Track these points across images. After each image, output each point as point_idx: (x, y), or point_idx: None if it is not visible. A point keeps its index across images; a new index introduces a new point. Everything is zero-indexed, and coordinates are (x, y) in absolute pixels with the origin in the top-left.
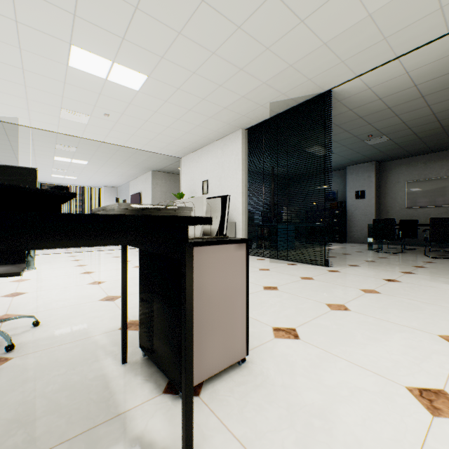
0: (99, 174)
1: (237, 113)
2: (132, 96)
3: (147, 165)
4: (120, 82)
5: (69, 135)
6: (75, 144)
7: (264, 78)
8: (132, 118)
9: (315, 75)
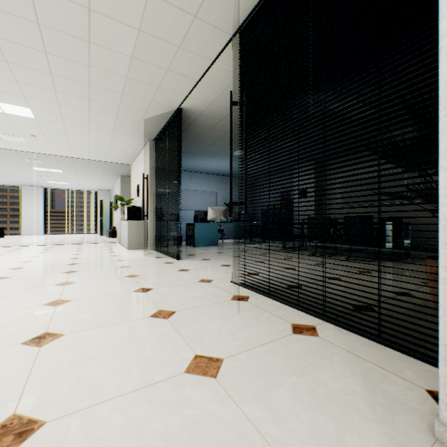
0: (83, 180)
1: (129, 128)
2: (36, 122)
3: (111, 171)
4: (16, 114)
5: (25, 151)
6: (37, 158)
7: (115, 103)
8: (56, 137)
9: (151, 98)
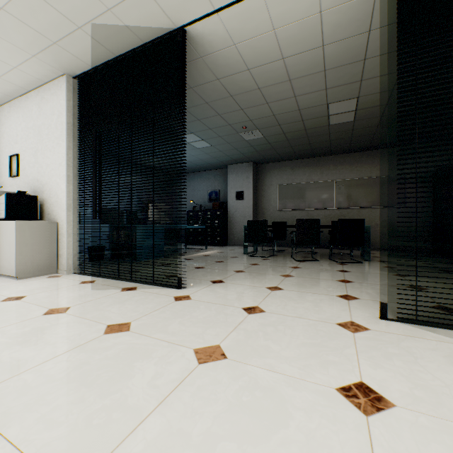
0: None
1: (38, 32)
2: None
3: None
4: None
5: None
6: None
7: None
8: None
9: None
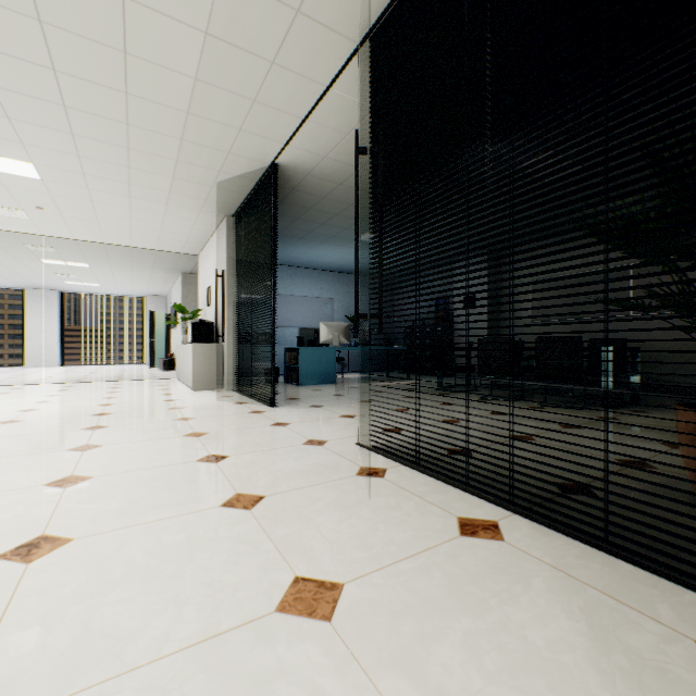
0: (122, 279)
1: (194, 197)
2: (44, 186)
3: (167, 266)
4: (10, 172)
5: (27, 234)
6: (47, 244)
7: (170, 155)
8: (76, 211)
9: (229, 147)
